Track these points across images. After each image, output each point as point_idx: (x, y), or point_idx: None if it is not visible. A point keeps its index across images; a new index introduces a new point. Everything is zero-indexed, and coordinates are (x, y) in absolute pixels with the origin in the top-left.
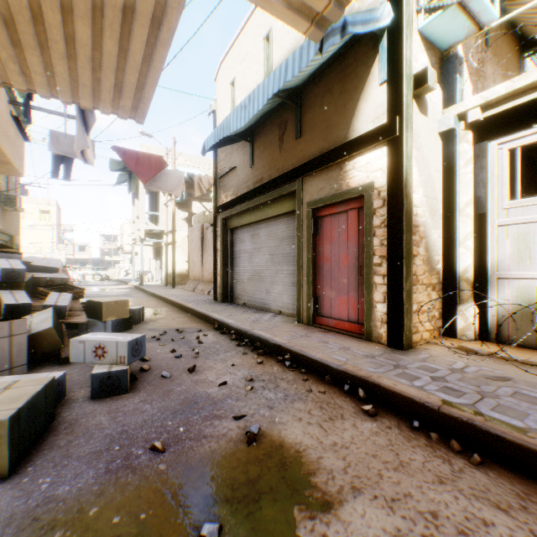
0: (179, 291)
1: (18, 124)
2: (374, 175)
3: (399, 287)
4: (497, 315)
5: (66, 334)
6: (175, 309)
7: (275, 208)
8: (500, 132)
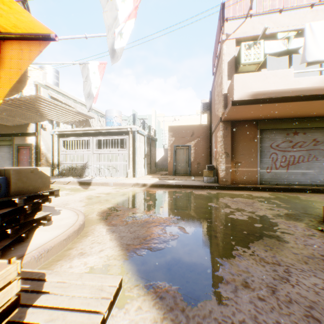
0: None
1: None
2: (33, 142)
3: (38, 165)
4: (61, 171)
5: None
6: None
7: (4, 142)
8: (61, 137)
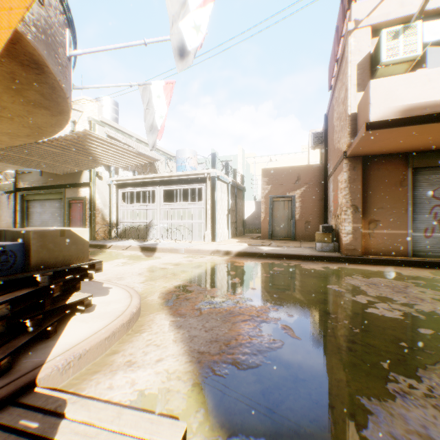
0: None
1: None
2: (87, 195)
3: (92, 225)
4: (120, 231)
5: None
6: None
7: (54, 196)
8: (120, 188)
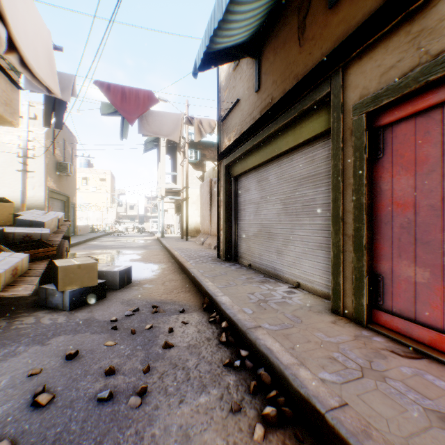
0: (189, 244)
1: None
2: None
3: None
4: None
5: None
6: (175, 266)
7: (291, 136)
8: None
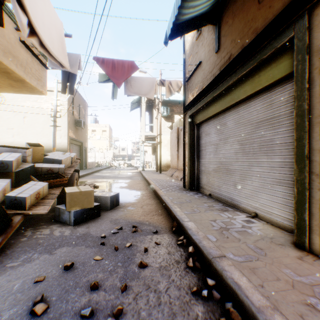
0: (162, 176)
1: (30, 51)
2: None
3: None
4: None
5: (8, 231)
6: (151, 193)
7: (249, 85)
8: None
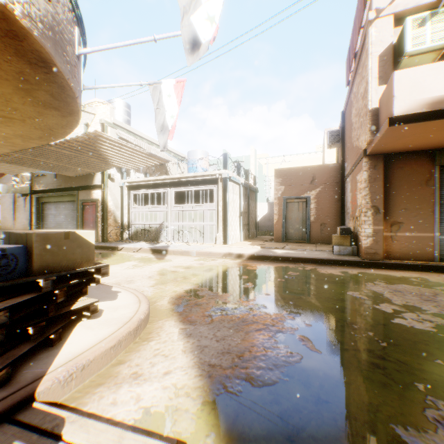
0: None
1: None
2: (99, 197)
3: (104, 227)
4: (132, 233)
5: None
6: None
7: (68, 198)
8: (131, 190)
